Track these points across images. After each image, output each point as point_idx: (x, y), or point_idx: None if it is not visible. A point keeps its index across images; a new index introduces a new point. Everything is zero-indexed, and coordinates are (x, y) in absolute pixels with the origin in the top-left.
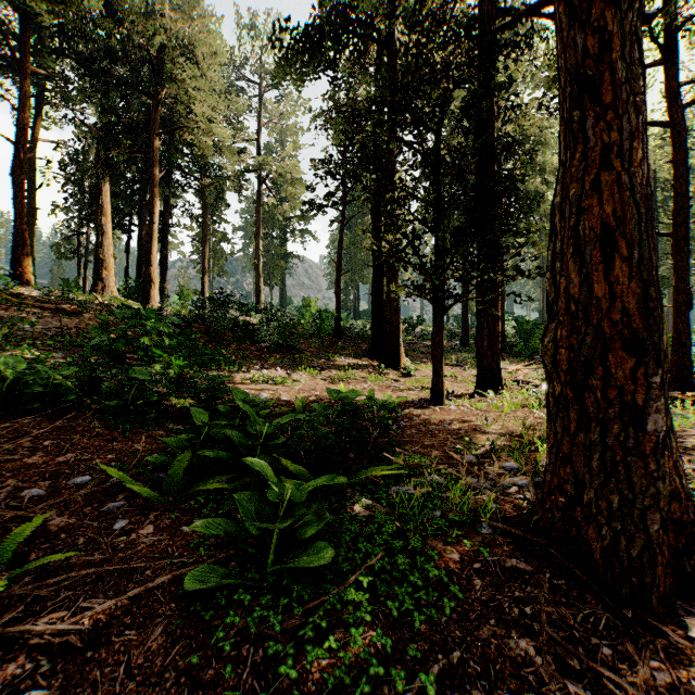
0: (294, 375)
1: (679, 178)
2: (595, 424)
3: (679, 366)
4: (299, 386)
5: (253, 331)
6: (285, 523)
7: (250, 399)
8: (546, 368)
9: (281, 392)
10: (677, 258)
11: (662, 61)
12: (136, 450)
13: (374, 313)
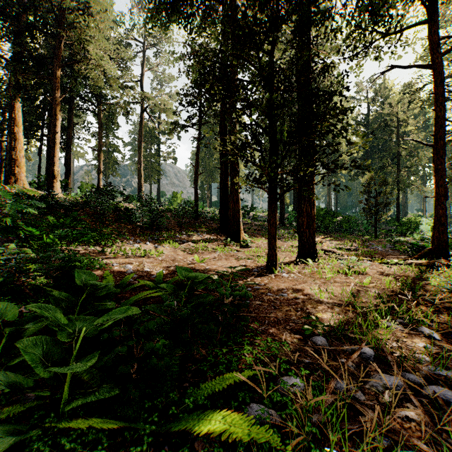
0: (160, 247)
1: (439, 106)
2: None
3: (439, 240)
4: (162, 257)
5: (132, 214)
6: None
7: (89, 283)
8: None
9: (146, 263)
10: (437, 163)
11: (427, 22)
12: None
13: (221, 201)
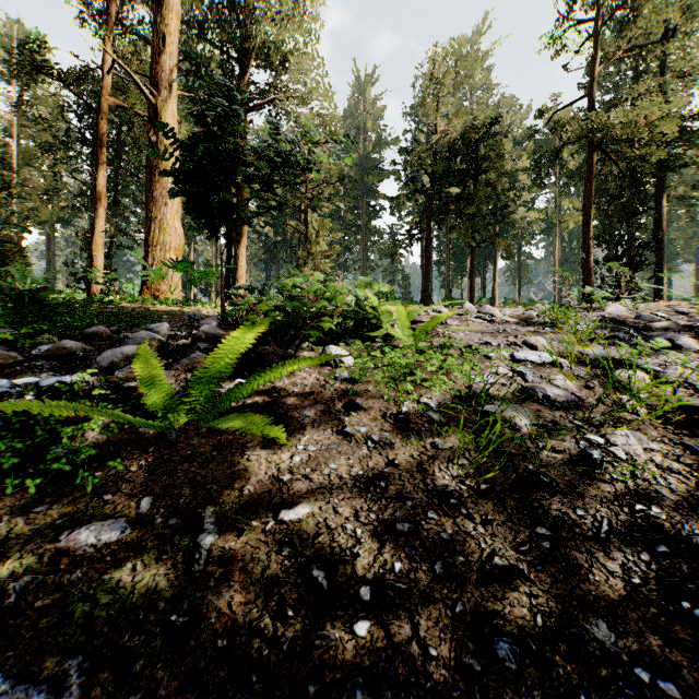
0: None
1: None
2: None
3: None
4: None
5: None
6: None
7: None
8: None
9: None
10: None
11: None
12: None
13: None
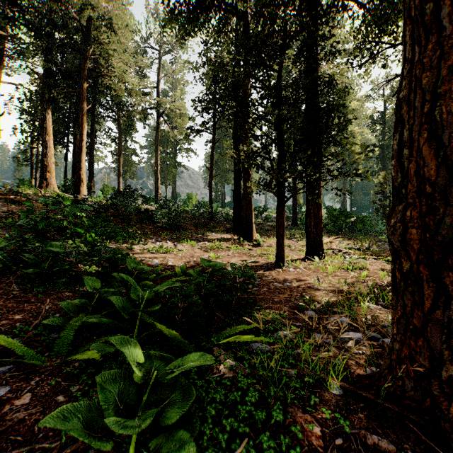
0: (179, 246)
1: None
2: None
3: None
4: (182, 253)
5: (152, 215)
6: (139, 427)
7: (138, 267)
8: (393, 246)
9: (169, 259)
10: None
11: None
12: (42, 310)
13: (234, 203)
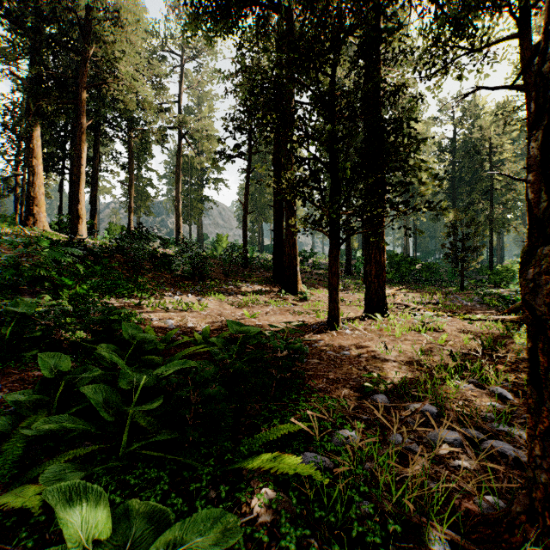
0: (204, 300)
1: None
2: None
3: None
4: (207, 311)
5: (170, 261)
6: None
7: (137, 336)
8: (531, 312)
9: (189, 318)
10: None
11: (519, 34)
12: None
13: (275, 246)
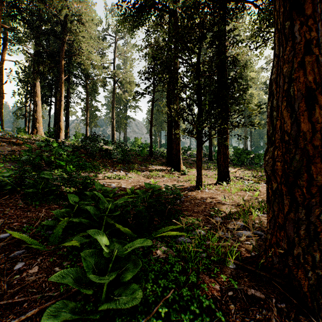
0: (129, 174)
1: None
2: (301, 207)
3: None
4: (131, 180)
5: (110, 153)
6: (110, 278)
7: (102, 188)
8: (267, 173)
9: (122, 183)
10: None
11: None
12: (39, 216)
13: (168, 144)
